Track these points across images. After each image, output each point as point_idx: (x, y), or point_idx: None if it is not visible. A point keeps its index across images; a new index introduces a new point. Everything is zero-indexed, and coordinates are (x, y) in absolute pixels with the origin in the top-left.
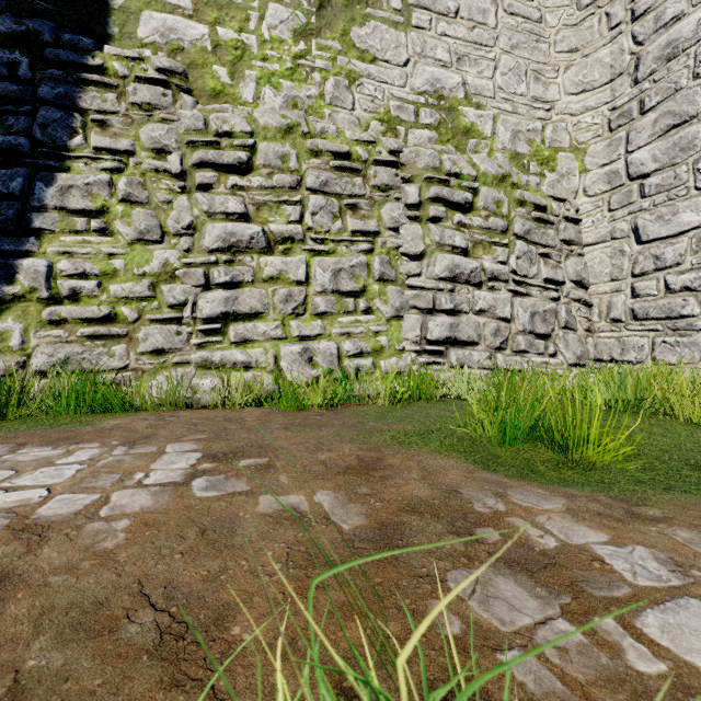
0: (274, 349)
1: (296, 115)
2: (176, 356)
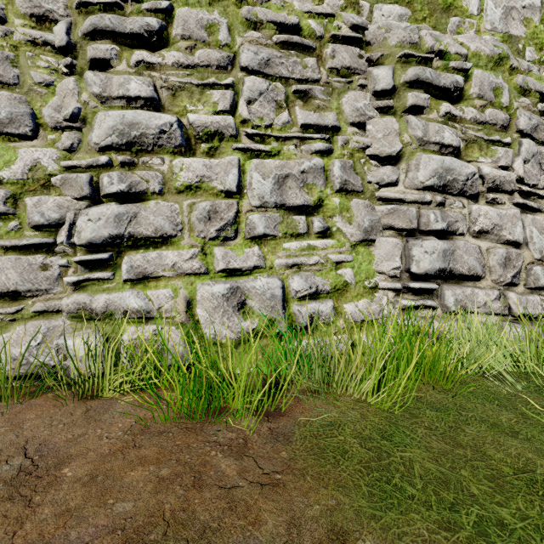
0: (187, 290)
1: None
2: (39, 301)
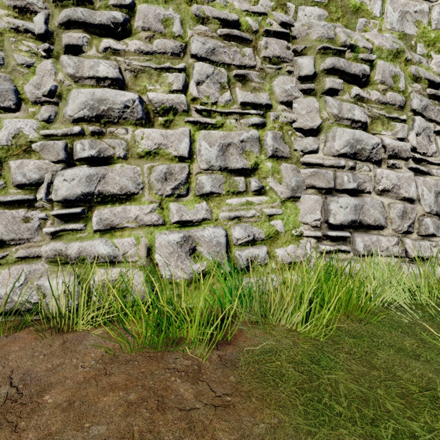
0: (148, 238)
1: None
2: (21, 249)
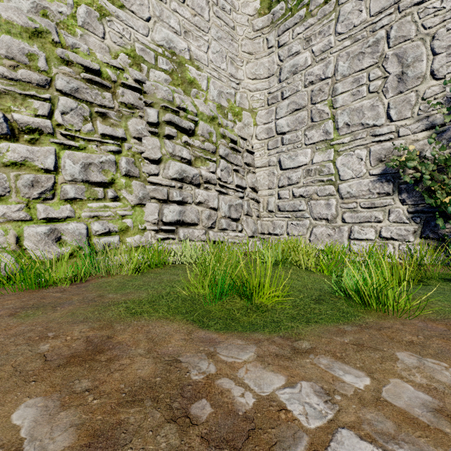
0: (16, 230)
1: (45, 23)
2: None
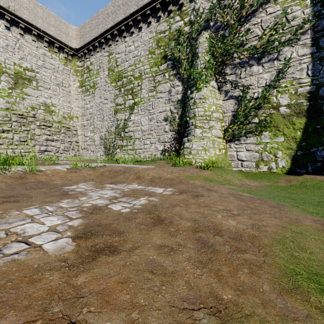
0: (6, 150)
1: (9, 106)
2: None
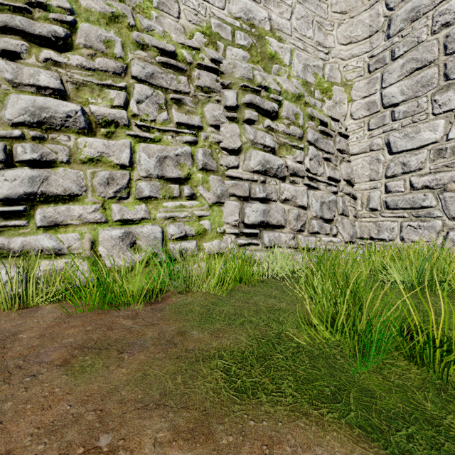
0: (91, 234)
1: (122, 6)
2: None
